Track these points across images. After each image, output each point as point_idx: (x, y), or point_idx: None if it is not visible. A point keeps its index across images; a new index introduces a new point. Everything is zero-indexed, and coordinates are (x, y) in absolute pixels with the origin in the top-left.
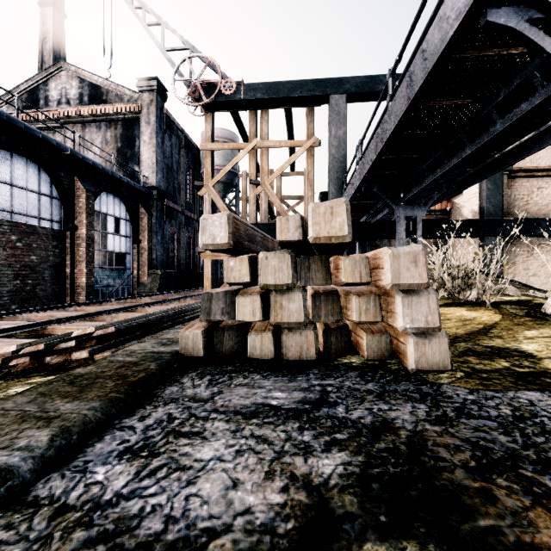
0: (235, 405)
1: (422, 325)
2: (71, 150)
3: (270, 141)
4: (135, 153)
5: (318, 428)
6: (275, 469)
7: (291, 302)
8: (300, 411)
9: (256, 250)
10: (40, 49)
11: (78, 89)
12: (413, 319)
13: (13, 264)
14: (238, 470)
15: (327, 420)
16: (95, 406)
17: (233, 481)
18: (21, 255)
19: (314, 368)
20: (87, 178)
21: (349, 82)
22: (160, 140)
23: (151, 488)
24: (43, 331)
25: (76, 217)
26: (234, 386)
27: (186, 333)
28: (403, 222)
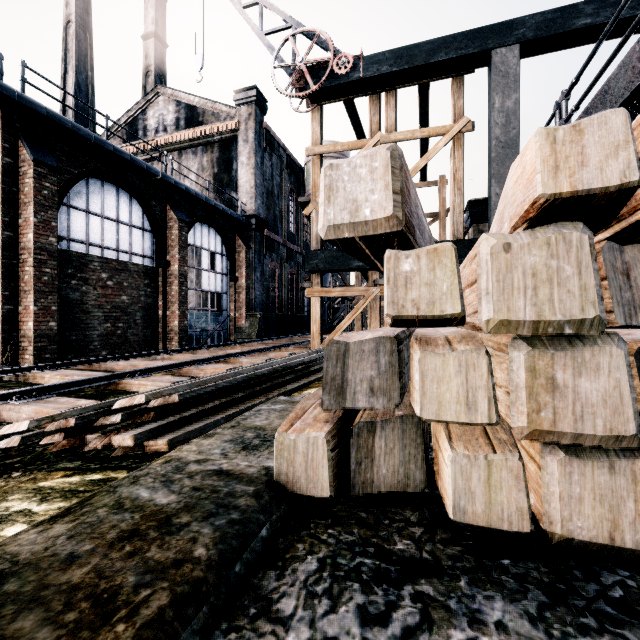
0: None
1: None
2: (162, 174)
3: (399, 132)
4: (232, 178)
5: None
6: None
7: (584, 374)
8: None
9: None
10: (144, 84)
11: (175, 113)
12: None
13: (103, 305)
14: None
15: None
16: None
17: None
18: (112, 295)
19: None
20: (180, 207)
21: (523, 24)
22: (259, 160)
23: None
24: (115, 387)
25: (168, 251)
26: None
27: (289, 436)
28: None
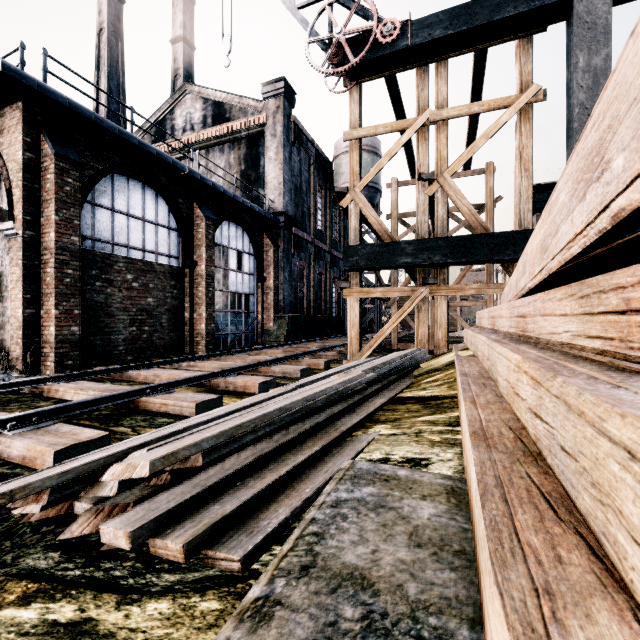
0: None
1: None
2: (188, 169)
3: (453, 108)
4: (260, 175)
5: None
6: None
7: None
8: None
9: None
10: (172, 88)
11: (202, 111)
12: None
13: (129, 308)
14: None
15: None
16: None
17: None
18: (138, 297)
19: None
20: (207, 204)
21: None
22: (287, 155)
23: None
24: (133, 405)
25: (195, 251)
26: None
27: None
28: None
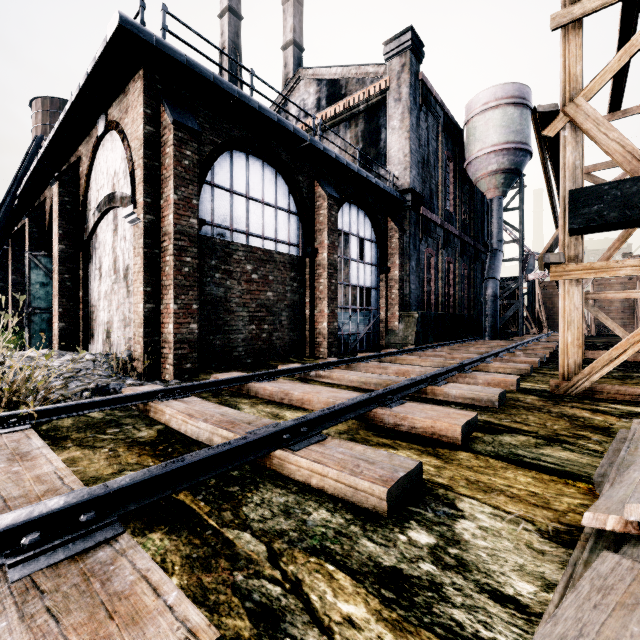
0: None
1: None
2: (310, 138)
3: None
4: (380, 150)
5: None
6: None
7: None
8: None
9: None
10: None
11: (316, 94)
12: None
13: (248, 303)
14: None
15: None
16: None
17: None
18: (257, 290)
19: None
20: (328, 182)
21: None
22: (414, 121)
23: None
24: (261, 459)
25: (315, 237)
26: None
27: None
28: None
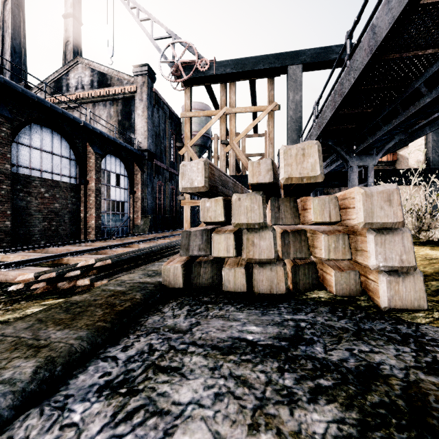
0: (212, 338)
1: (396, 264)
2: (83, 122)
3: (237, 108)
4: (131, 124)
5: (298, 370)
6: (258, 422)
7: (262, 240)
8: (277, 349)
9: (228, 194)
10: (64, 50)
11: (90, 77)
12: (387, 258)
13: (42, 210)
14: (217, 420)
15: (307, 361)
16: (82, 336)
17: (213, 436)
18: (48, 203)
19: (284, 301)
20: (96, 144)
21: (304, 54)
22: (150, 113)
23: (125, 438)
24: (60, 262)
25: (87, 174)
26: (210, 317)
27: (168, 266)
28: (356, 171)
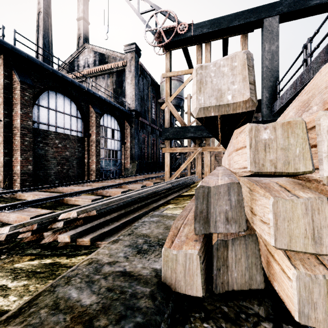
0: None
1: None
2: (87, 88)
3: None
4: (123, 91)
5: None
6: None
7: None
8: None
9: None
10: (77, 43)
11: (93, 57)
12: None
13: (56, 157)
14: None
15: None
16: None
17: None
18: (61, 151)
19: None
20: (96, 105)
21: (281, 4)
22: (137, 81)
23: None
24: (62, 201)
25: (90, 129)
26: None
27: (172, 252)
28: None
